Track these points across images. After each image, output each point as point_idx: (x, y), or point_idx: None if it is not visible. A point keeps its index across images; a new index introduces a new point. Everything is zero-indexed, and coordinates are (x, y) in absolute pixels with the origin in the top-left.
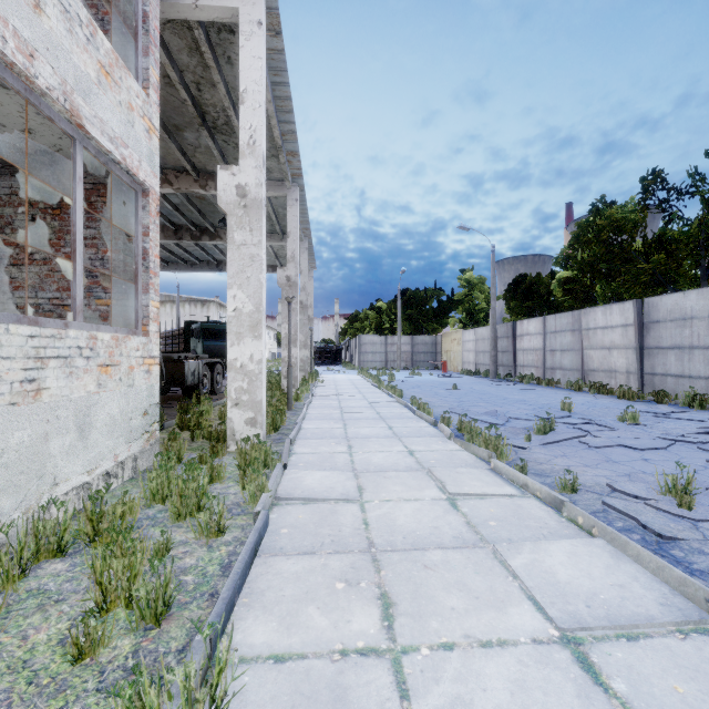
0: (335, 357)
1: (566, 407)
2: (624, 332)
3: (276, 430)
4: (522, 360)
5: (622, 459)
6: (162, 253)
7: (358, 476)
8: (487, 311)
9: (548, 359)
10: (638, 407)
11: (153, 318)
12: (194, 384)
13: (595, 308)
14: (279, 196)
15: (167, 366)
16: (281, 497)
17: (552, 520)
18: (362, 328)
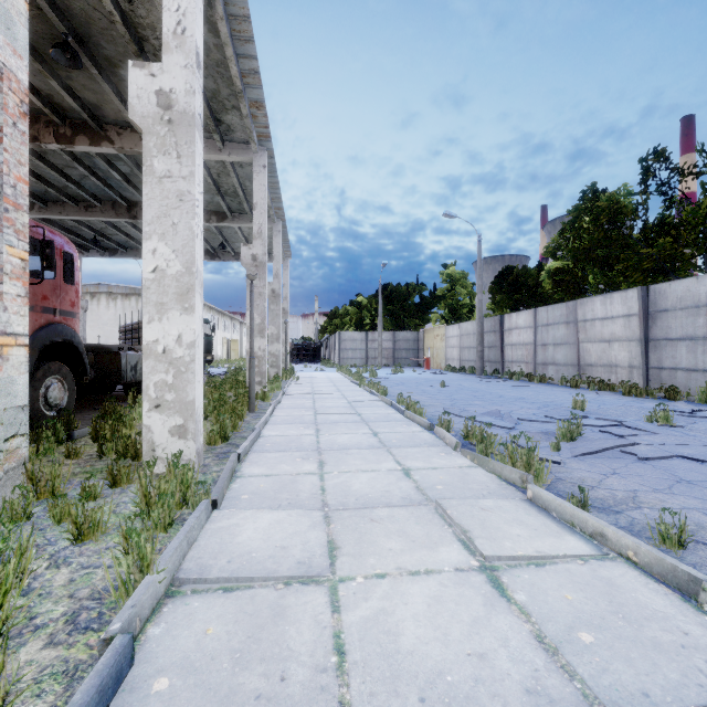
0: (313, 354)
1: (578, 405)
2: (626, 323)
3: (225, 439)
4: (510, 356)
5: (695, 477)
6: (118, 236)
7: (330, 519)
8: (470, 307)
9: (540, 354)
10: (652, 404)
11: (11, 273)
12: (137, 381)
13: (593, 298)
14: (245, 165)
15: (98, 358)
16: (186, 579)
17: (689, 621)
18: (342, 324)
